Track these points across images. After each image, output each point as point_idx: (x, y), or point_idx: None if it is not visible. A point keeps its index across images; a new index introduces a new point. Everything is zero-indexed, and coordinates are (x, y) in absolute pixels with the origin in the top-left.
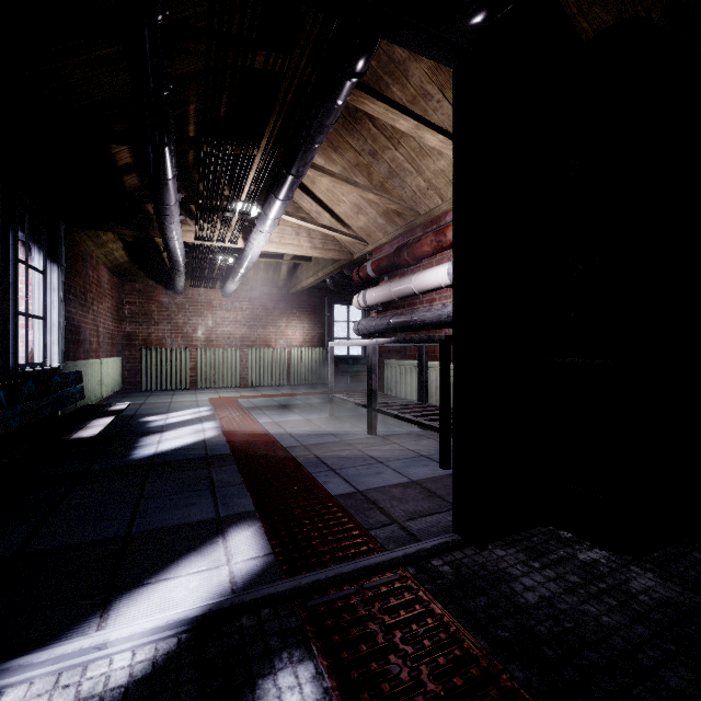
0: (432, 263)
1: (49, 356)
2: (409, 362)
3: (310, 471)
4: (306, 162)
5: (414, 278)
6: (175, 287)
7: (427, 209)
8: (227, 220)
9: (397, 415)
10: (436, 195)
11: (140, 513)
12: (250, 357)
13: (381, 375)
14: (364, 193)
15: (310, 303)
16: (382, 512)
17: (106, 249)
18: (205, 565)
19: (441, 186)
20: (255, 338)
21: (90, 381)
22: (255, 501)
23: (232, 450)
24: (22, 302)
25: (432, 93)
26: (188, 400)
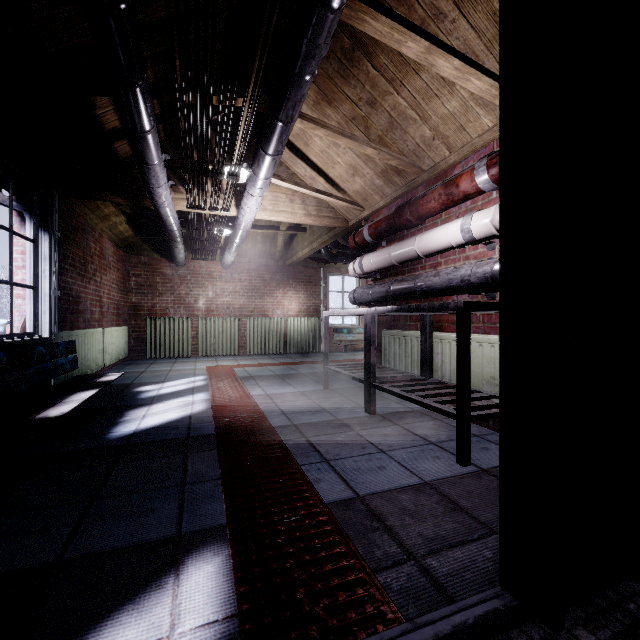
0: (436, 223)
1: (40, 326)
2: (409, 332)
3: (300, 462)
4: (295, 102)
5: (418, 239)
6: (176, 259)
7: (431, 164)
8: (216, 184)
9: (400, 394)
10: (443, 145)
11: (87, 522)
12: (248, 326)
13: (378, 345)
14: (361, 147)
15: (306, 274)
16: (391, 535)
17: (110, 222)
18: (136, 637)
19: (450, 134)
20: (253, 308)
21: (90, 350)
22: (229, 507)
23: (217, 430)
24: (18, 272)
25: (445, 11)
26: (187, 368)
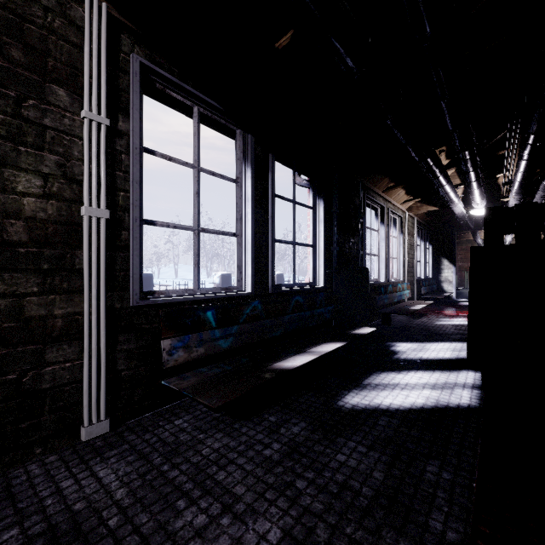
0: None
1: None
2: None
3: None
4: None
5: None
6: None
7: None
8: None
9: None
10: None
11: None
12: None
13: None
14: None
15: None
16: None
17: None
18: None
19: None
20: None
21: None
22: None
23: None
24: None
25: None
26: None
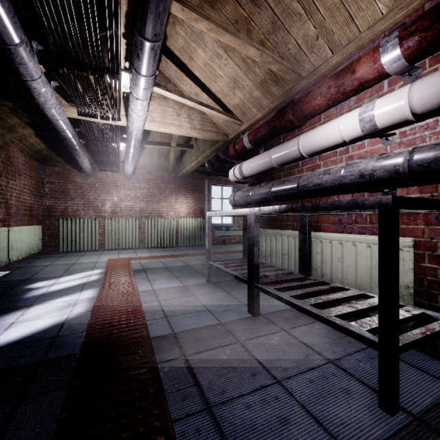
0: (314, 128)
1: None
2: (286, 231)
3: (172, 413)
4: None
5: (302, 138)
6: (83, 169)
7: (311, 68)
8: (99, 84)
9: (290, 302)
10: (326, 45)
11: None
12: (146, 225)
13: None
14: (244, 47)
15: (193, 184)
16: None
17: (18, 134)
18: None
19: (336, 29)
20: (151, 211)
21: None
22: None
23: (83, 346)
24: None
25: None
26: (90, 261)
